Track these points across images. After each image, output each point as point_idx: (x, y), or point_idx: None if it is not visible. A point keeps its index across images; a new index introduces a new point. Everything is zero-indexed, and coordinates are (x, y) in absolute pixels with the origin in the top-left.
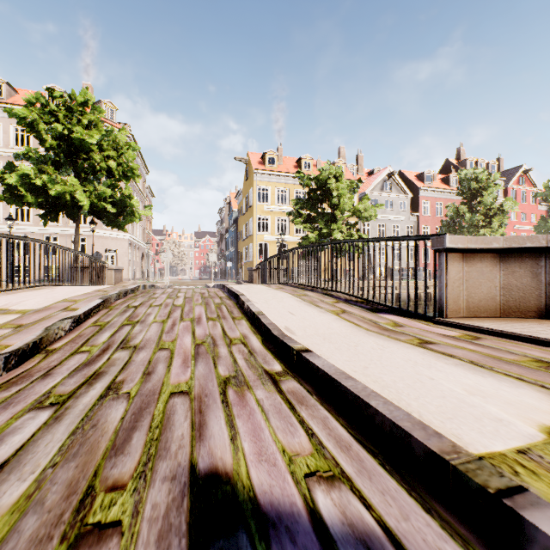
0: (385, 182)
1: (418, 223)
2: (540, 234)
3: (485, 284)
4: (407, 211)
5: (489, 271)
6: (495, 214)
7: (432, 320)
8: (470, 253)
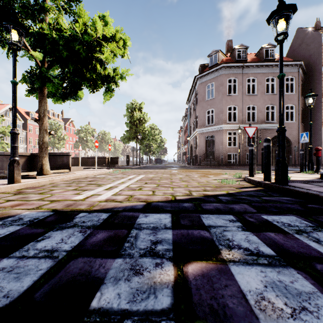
0: (8, 112)
1: (27, 136)
2: (76, 147)
3: None
4: (21, 129)
5: None
6: (62, 139)
7: None
8: None
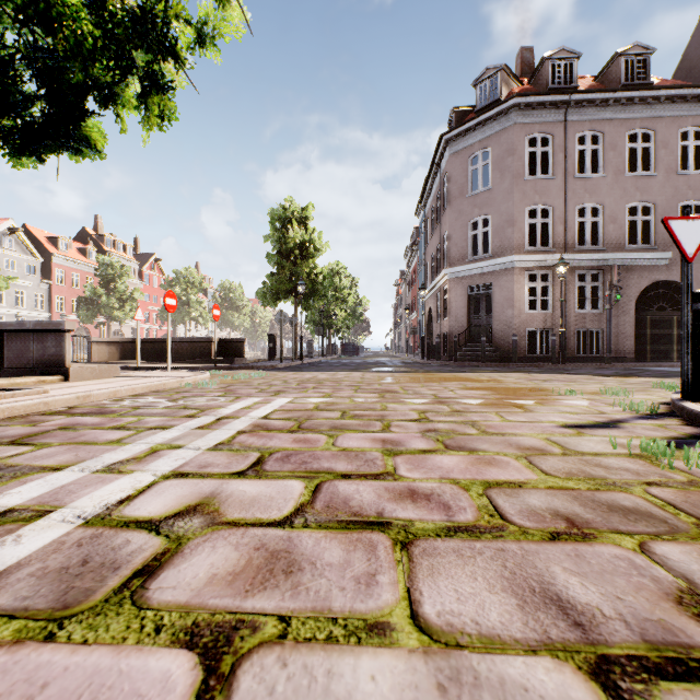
0: (6, 236)
1: (51, 292)
2: (164, 317)
3: (104, 352)
4: (38, 277)
5: (105, 348)
6: (128, 300)
7: (87, 363)
8: (99, 342)
